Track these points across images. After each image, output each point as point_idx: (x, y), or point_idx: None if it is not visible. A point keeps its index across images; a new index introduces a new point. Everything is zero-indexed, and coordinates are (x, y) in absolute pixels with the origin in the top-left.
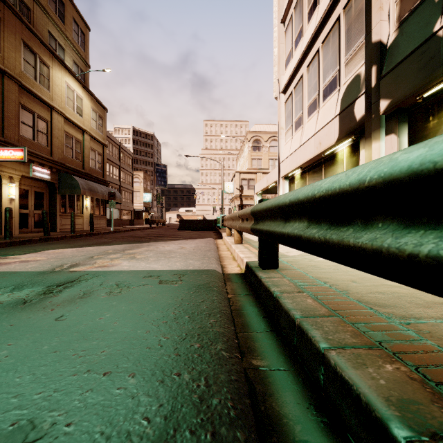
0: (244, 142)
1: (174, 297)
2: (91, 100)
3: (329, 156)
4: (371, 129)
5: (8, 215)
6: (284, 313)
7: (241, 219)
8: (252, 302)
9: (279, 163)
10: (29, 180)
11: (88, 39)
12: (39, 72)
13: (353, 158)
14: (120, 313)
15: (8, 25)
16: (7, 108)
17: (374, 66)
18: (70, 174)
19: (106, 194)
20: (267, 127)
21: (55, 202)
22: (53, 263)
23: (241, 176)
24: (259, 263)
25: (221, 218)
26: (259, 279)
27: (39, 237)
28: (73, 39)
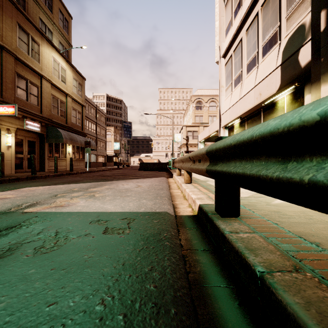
0: (189, 104)
1: (114, 261)
2: (72, 71)
3: (268, 105)
4: (319, 72)
5: (0, 158)
6: (293, 327)
7: (192, 161)
8: (216, 266)
9: (220, 115)
10: (23, 131)
11: (70, 25)
12: (31, 48)
13: (295, 104)
14: (23, 298)
15: (6, 11)
16: (5, 75)
17: (323, 10)
18: (56, 127)
19: (84, 142)
20: (207, 92)
21: (44, 149)
22: (16, 202)
23: (187, 128)
24: (216, 209)
25: (172, 161)
26: (220, 233)
27: (26, 176)
28: (59, 25)
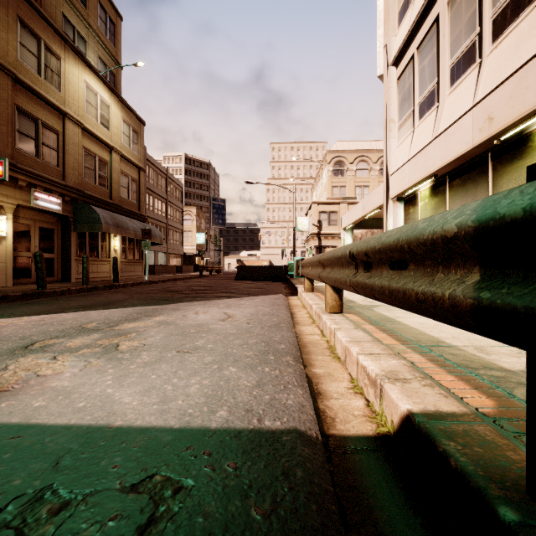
0: (322, 166)
1: None
2: (121, 108)
3: (508, 142)
4: None
5: None
6: None
7: (361, 264)
8: None
9: (388, 177)
10: (32, 212)
11: (119, 31)
12: (44, 64)
13: None
14: None
15: None
16: None
17: None
18: (91, 204)
19: (141, 231)
20: (353, 145)
21: (69, 242)
22: None
23: (320, 208)
24: None
25: (296, 263)
26: None
27: (25, 291)
28: (99, 28)
